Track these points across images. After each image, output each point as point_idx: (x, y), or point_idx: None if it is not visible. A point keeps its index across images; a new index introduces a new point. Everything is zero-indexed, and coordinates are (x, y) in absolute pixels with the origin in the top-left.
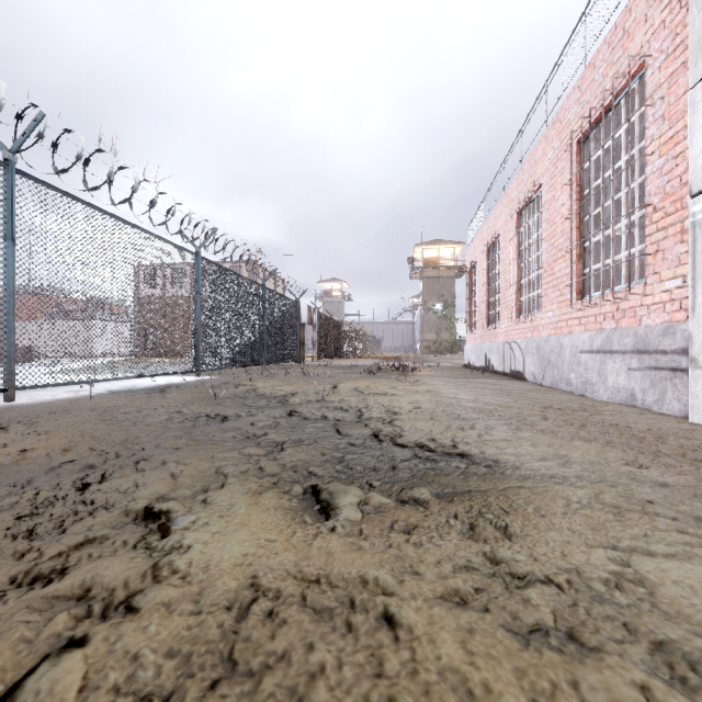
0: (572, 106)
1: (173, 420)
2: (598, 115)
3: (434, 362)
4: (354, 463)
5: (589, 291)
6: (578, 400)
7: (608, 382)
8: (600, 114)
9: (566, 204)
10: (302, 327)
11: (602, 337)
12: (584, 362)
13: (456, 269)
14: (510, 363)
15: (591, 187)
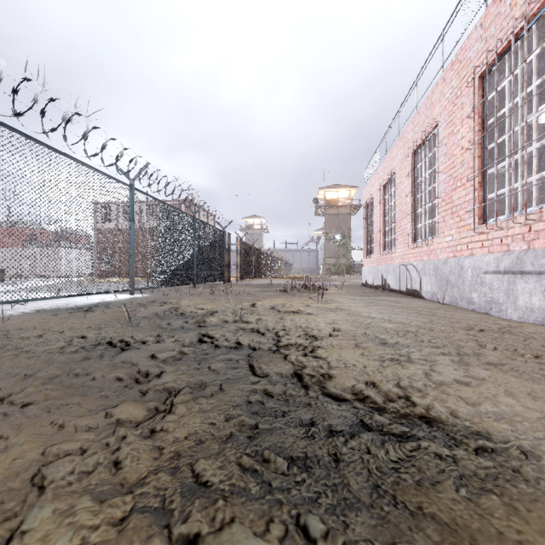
0: (473, 45)
1: (66, 350)
2: (504, 46)
3: (336, 281)
4: (272, 445)
5: (496, 214)
6: (490, 320)
7: (518, 302)
8: (506, 45)
9: (466, 136)
10: (227, 252)
11: (511, 258)
12: (488, 282)
13: (351, 207)
14: (406, 283)
15: (495, 117)
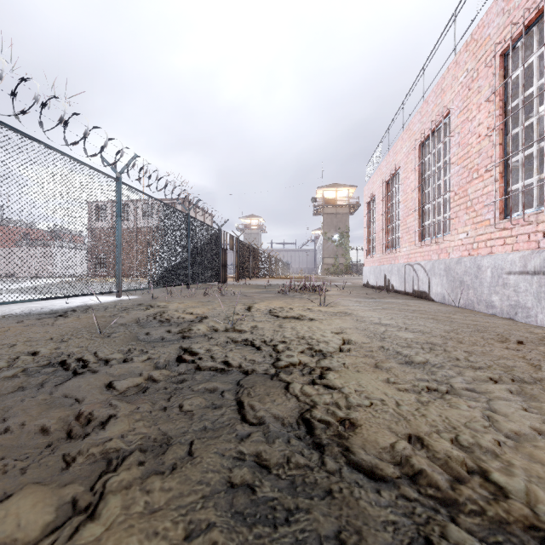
0: (492, 20)
1: None
2: (532, 17)
3: (336, 282)
4: None
5: (523, 207)
6: (521, 328)
7: None
8: (535, 15)
9: (484, 122)
10: (224, 252)
11: (543, 256)
12: (512, 284)
13: (350, 207)
14: (413, 283)
15: (520, 98)
